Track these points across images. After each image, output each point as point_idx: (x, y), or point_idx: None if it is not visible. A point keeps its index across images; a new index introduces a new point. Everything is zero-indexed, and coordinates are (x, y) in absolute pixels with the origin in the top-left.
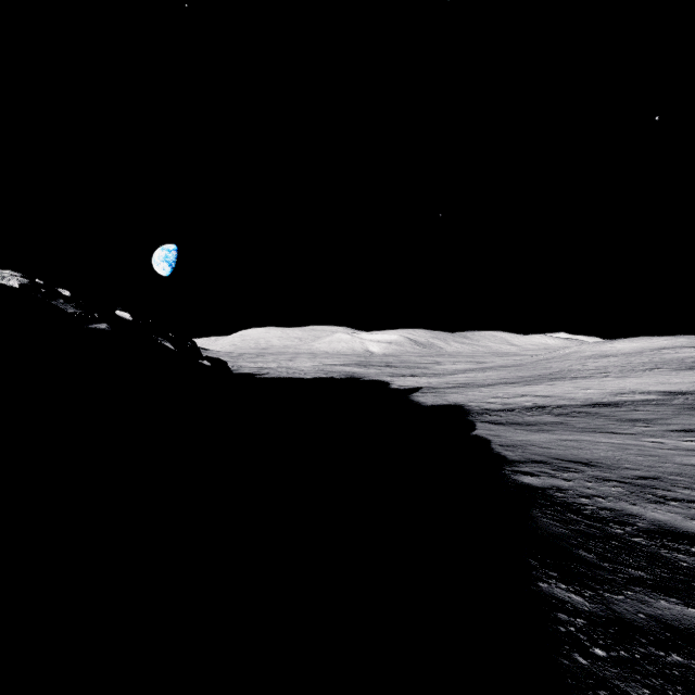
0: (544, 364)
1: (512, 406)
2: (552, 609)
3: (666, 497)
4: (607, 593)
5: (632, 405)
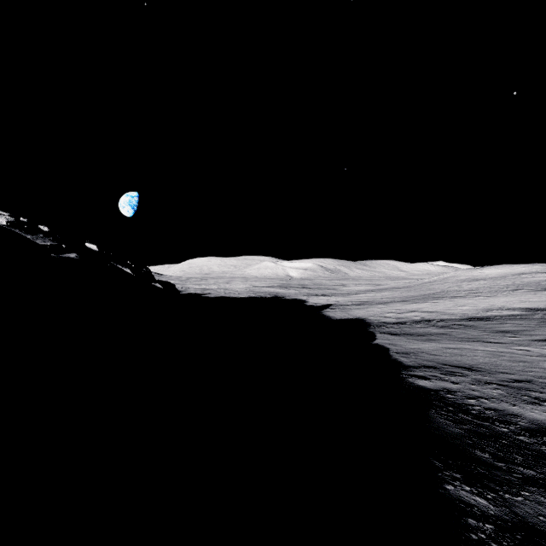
0: (428, 286)
1: (404, 320)
2: (461, 514)
3: (539, 399)
4: (507, 494)
5: (501, 319)
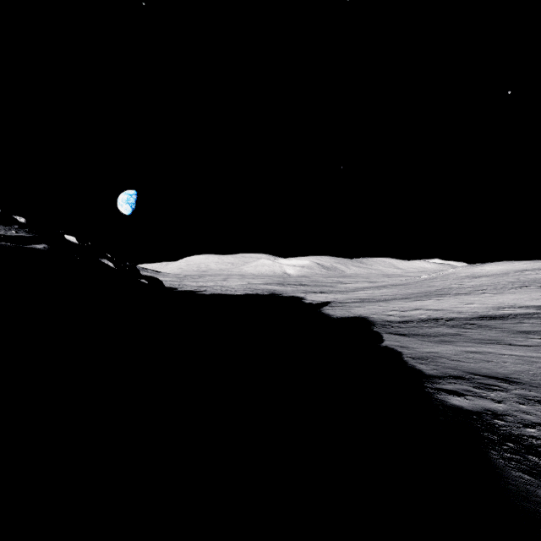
0: (428, 283)
1: (409, 318)
2: None
3: None
4: None
5: (517, 318)
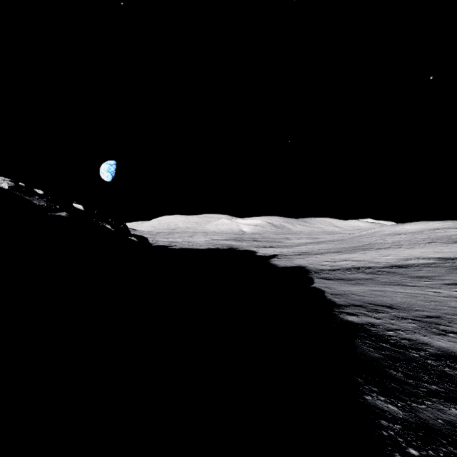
0: (358, 239)
1: (337, 267)
2: (376, 417)
3: (446, 331)
4: (414, 403)
5: (418, 267)
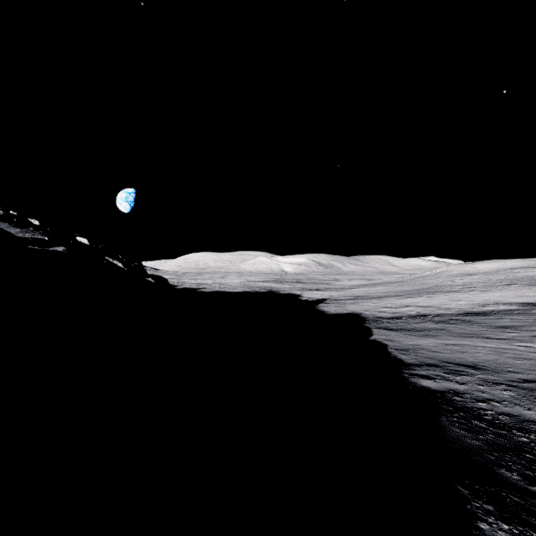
0: (421, 280)
1: (399, 315)
2: None
3: None
4: None
5: (498, 314)
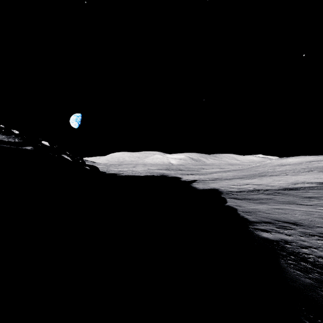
0: (254, 169)
1: (242, 189)
2: None
3: None
4: None
5: (305, 189)
